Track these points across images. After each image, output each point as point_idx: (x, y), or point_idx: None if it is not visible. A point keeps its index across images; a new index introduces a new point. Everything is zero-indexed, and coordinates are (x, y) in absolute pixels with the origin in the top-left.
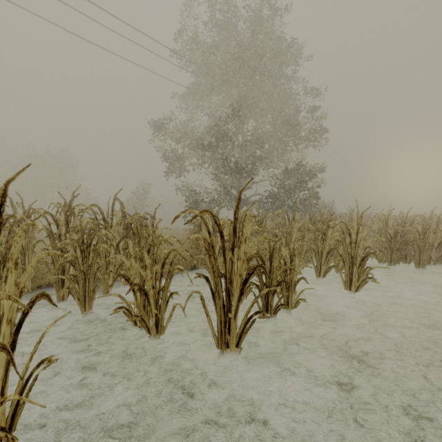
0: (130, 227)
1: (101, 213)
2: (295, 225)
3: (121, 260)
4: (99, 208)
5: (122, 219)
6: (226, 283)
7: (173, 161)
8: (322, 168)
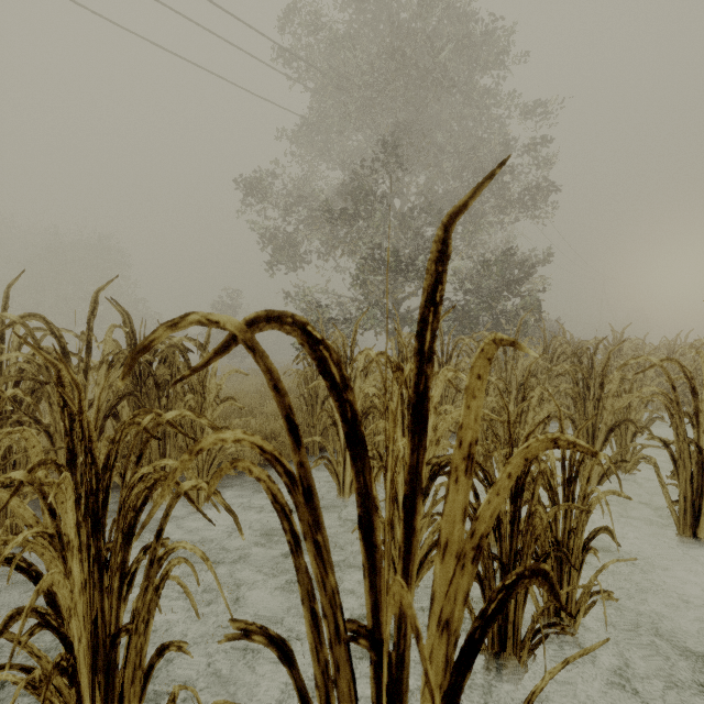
0: (148, 370)
1: (56, 335)
2: (517, 363)
3: (126, 448)
4: (50, 325)
5: (117, 353)
6: (375, 670)
7: (279, 247)
8: (546, 256)
